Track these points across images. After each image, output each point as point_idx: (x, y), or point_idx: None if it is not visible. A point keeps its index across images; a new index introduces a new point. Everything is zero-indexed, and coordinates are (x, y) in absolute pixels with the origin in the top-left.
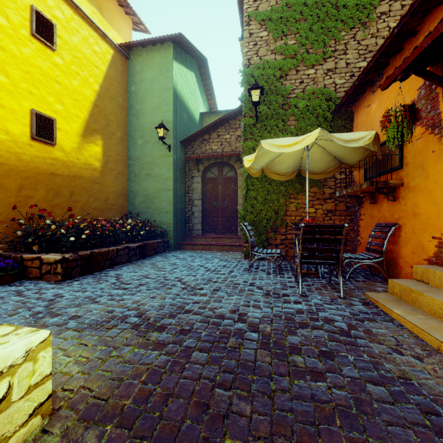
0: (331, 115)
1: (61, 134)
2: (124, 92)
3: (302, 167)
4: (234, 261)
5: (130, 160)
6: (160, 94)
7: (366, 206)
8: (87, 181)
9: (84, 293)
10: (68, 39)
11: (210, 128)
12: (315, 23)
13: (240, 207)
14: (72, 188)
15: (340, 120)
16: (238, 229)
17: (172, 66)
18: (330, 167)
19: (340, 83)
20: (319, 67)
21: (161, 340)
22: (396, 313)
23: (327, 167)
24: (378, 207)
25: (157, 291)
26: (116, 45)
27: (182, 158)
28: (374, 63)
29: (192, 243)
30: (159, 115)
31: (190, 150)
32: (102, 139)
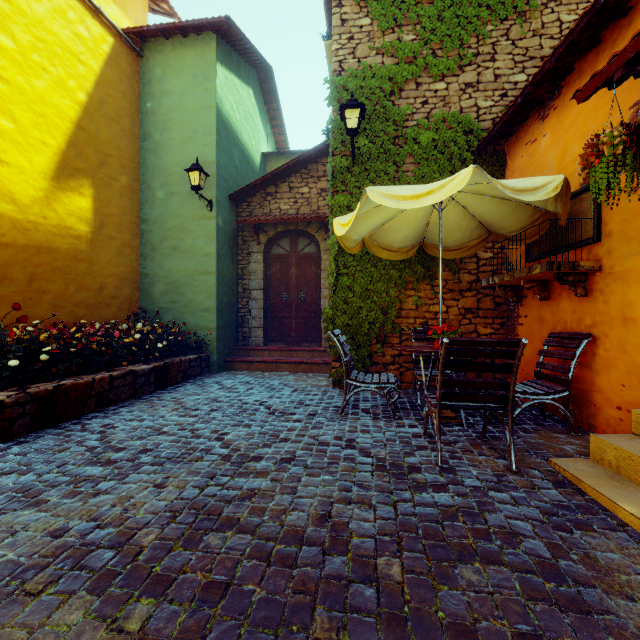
0: (472, 157)
1: (10, 172)
2: (133, 110)
3: (427, 239)
4: (317, 392)
5: (144, 223)
6: (196, 116)
7: (529, 303)
8: (63, 257)
9: (21, 477)
10: (24, 6)
11: (278, 175)
12: (446, 9)
13: (325, 302)
14: (33, 268)
15: (486, 166)
16: (322, 336)
17: (215, 71)
18: (472, 240)
19: (486, 106)
20: (452, 79)
21: (154, 628)
22: (629, 512)
23: (468, 239)
24: (552, 305)
25: (172, 468)
26: (119, 30)
27: (232, 222)
28: (555, 63)
29: (247, 360)
30: (193, 150)
31: (245, 210)
32: (92, 186)
